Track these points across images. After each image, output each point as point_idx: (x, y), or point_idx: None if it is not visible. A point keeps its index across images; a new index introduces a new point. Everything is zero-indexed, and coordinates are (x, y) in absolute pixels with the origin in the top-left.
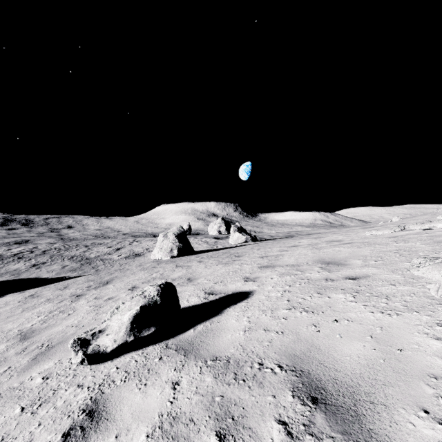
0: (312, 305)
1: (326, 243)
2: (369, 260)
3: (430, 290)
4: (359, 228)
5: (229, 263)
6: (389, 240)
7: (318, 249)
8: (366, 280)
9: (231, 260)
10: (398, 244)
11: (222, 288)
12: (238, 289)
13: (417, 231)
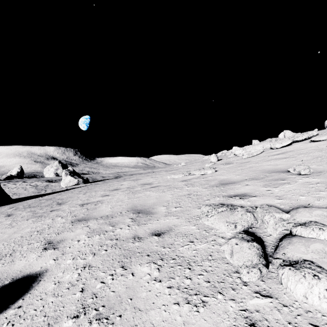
0: (110, 298)
1: (141, 186)
2: (171, 206)
3: (225, 252)
4: (163, 171)
5: (44, 215)
6: (182, 184)
7: (133, 194)
8: (169, 235)
9: (48, 211)
10: (189, 188)
11: (3, 269)
12: (26, 268)
13: (197, 175)
